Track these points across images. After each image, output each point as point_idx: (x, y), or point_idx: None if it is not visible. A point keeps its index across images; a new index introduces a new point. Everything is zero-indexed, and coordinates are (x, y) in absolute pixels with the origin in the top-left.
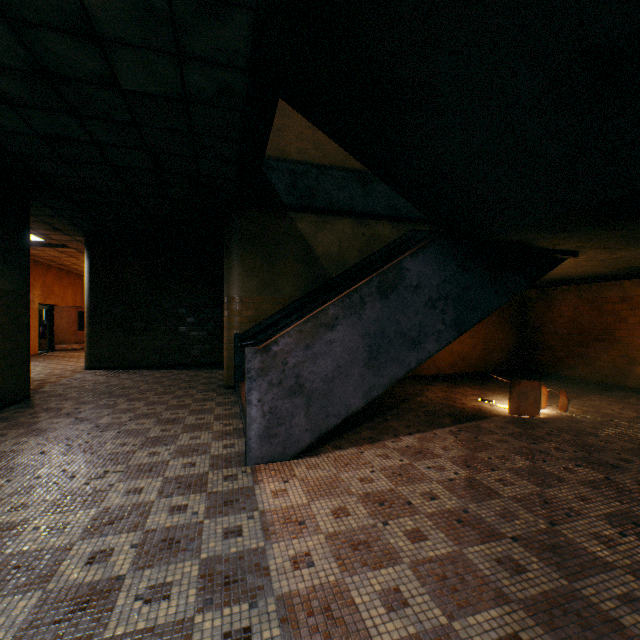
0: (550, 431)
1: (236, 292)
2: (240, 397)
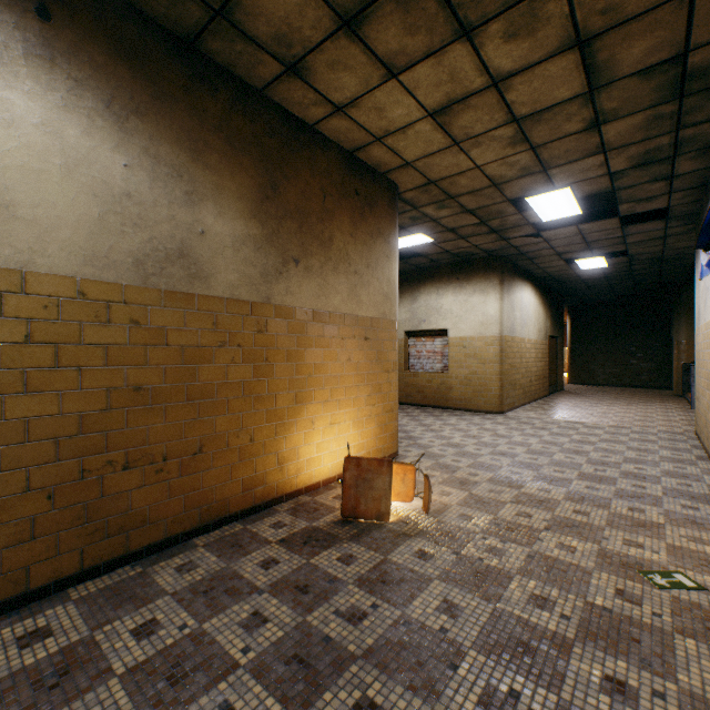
0: None
1: (682, 338)
2: (686, 396)
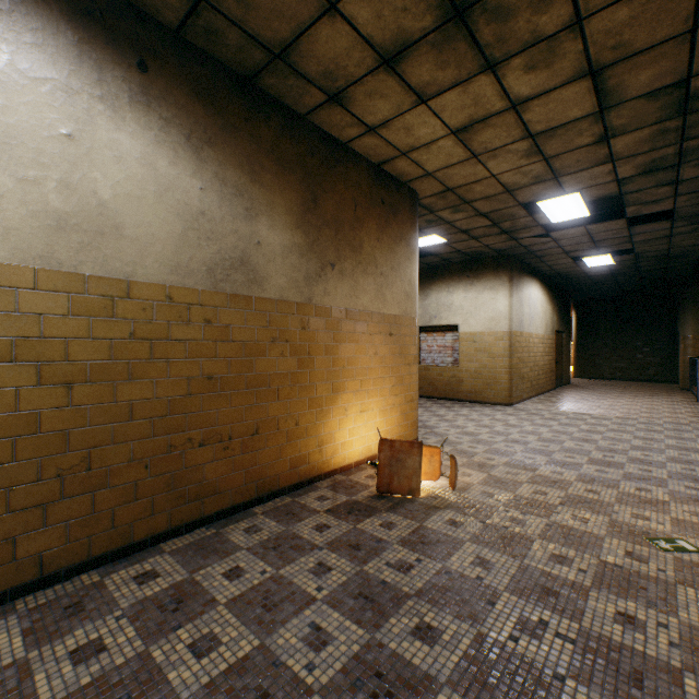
0: None
1: (689, 333)
2: (692, 389)
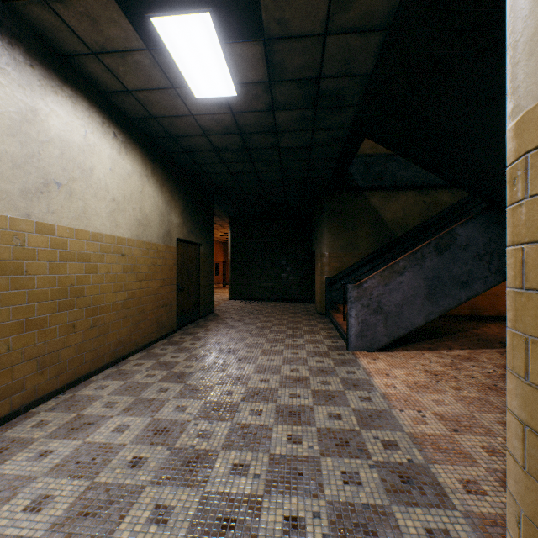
0: None
1: (326, 250)
2: (333, 318)
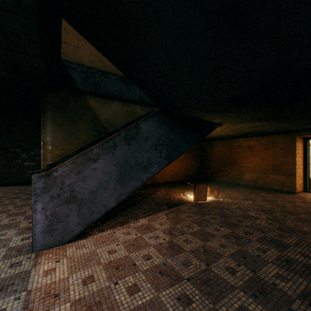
0: (210, 208)
1: (49, 139)
2: None
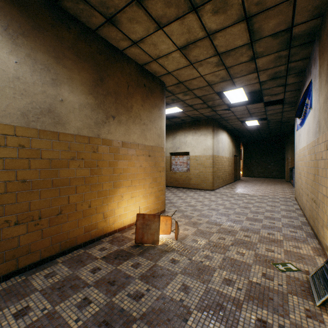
0: None
1: (289, 157)
2: (291, 181)
